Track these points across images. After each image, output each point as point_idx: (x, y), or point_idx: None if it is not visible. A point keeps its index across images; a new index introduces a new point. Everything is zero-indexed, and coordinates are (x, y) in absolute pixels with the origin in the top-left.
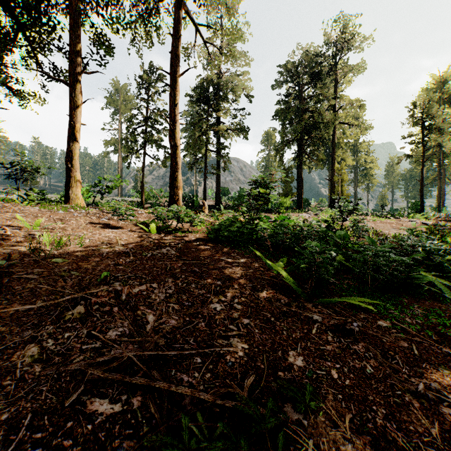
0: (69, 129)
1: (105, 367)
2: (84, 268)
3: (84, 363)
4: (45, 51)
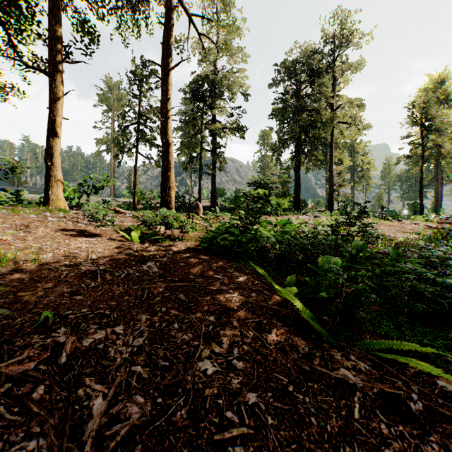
0: (49, 123)
1: None
2: (22, 302)
3: None
4: (26, 39)
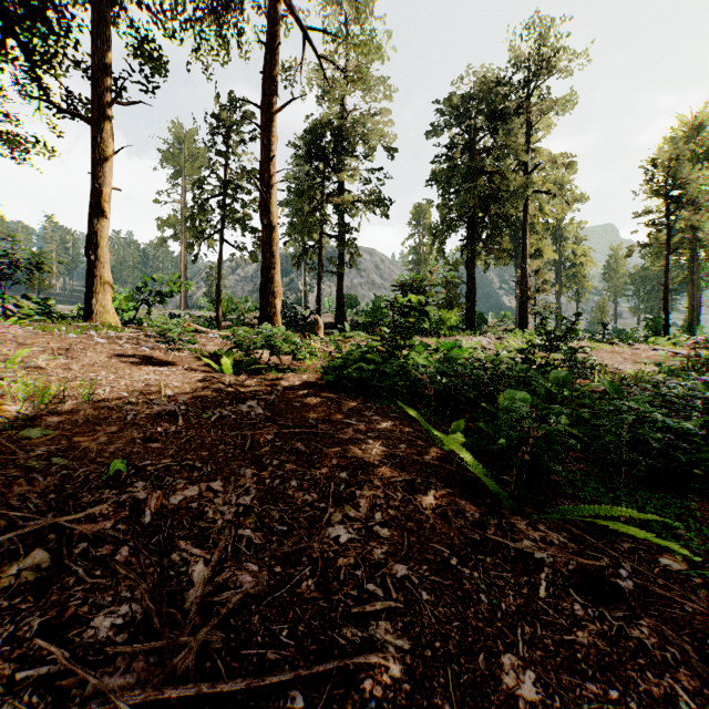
0: (92, 196)
1: None
2: (81, 450)
3: None
4: (55, 69)
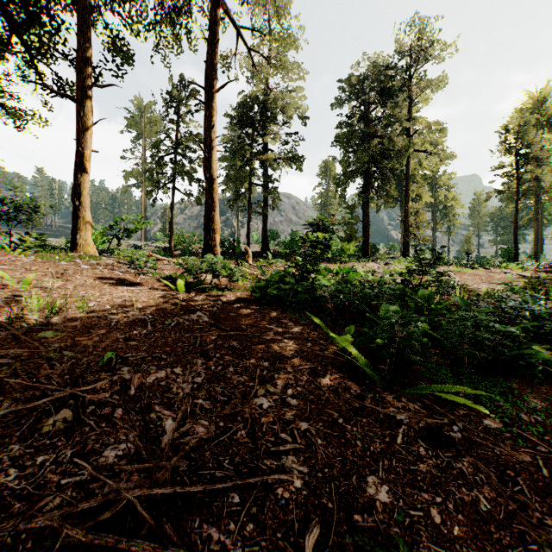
0: (76, 157)
1: (90, 521)
2: (82, 346)
3: (58, 513)
4: (47, 58)
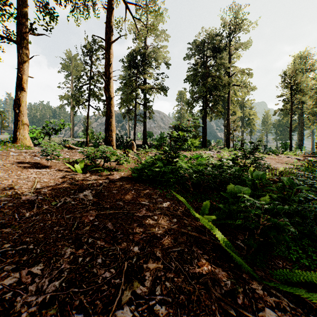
0: (17, 80)
1: None
2: None
3: None
4: (2, 18)
